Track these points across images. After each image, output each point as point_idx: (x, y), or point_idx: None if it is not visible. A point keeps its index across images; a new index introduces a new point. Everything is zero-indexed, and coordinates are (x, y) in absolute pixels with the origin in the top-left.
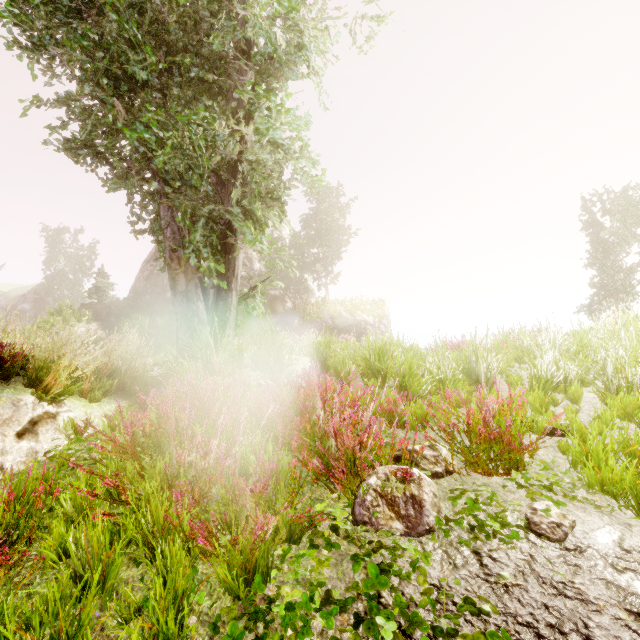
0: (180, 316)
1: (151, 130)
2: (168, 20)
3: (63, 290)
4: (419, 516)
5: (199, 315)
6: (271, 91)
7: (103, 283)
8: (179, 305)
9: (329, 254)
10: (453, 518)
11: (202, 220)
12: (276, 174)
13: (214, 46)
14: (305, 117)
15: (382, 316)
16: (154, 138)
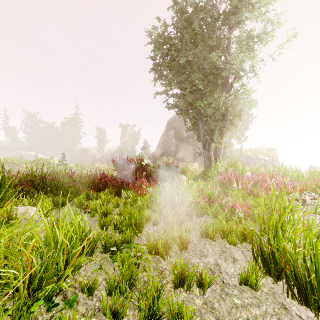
0: (206, 157)
1: (203, 103)
2: (206, 68)
3: (128, 148)
4: (305, 202)
5: (212, 156)
6: (243, 85)
7: (146, 145)
8: (205, 153)
9: (243, 127)
10: (315, 205)
11: (217, 127)
12: (243, 110)
13: (224, 75)
14: (254, 91)
15: (274, 157)
16: (203, 104)
